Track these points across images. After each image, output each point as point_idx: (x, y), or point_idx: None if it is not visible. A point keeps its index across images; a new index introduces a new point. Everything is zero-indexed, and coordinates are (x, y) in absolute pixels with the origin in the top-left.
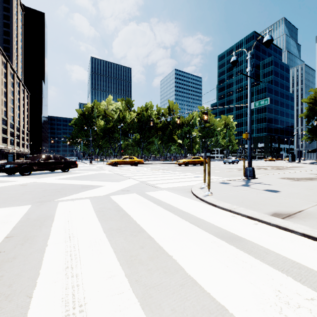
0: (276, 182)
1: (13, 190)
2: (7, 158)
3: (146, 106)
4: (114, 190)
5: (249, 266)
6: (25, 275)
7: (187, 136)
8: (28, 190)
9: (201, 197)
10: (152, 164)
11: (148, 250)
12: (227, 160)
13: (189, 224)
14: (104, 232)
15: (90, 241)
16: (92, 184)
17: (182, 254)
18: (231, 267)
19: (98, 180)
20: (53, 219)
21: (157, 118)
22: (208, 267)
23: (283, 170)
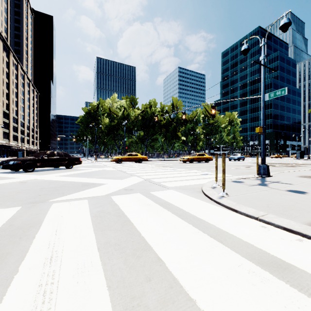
0: (296, 180)
1: (10, 188)
2: (17, 155)
3: (150, 104)
4: (116, 189)
5: None
6: None
7: (191, 133)
8: (25, 188)
9: (216, 200)
10: (156, 161)
11: (158, 285)
12: (233, 157)
13: (209, 238)
14: (98, 249)
15: (77, 266)
16: (94, 182)
17: (209, 297)
18: None
19: (100, 177)
20: (39, 227)
21: (161, 115)
22: None
23: (295, 167)
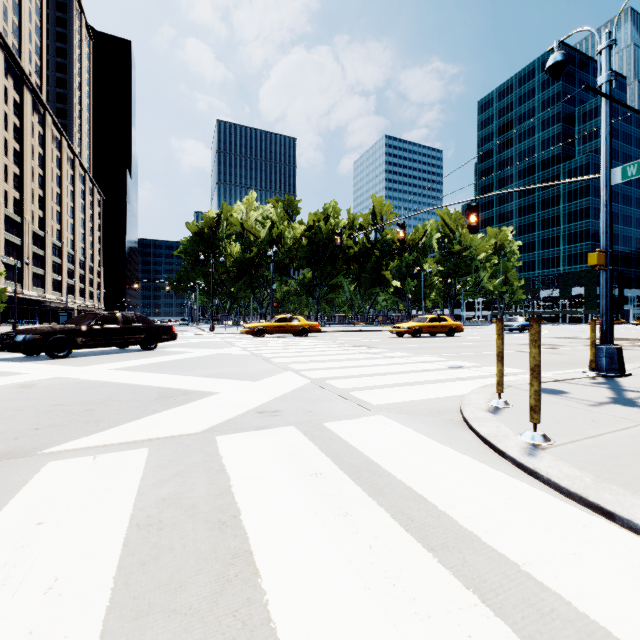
0: None
1: None
2: (58, 319)
3: (326, 212)
4: (235, 413)
5: None
6: None
7: (415, 272)
8: (18, 404)
9: (523, 460)
10: (339, 333)
11: None
12: (507, 323)
13: None
14: None
15: None
16: (189, 387)
17: None
18: None
19: (208, 374)
20: None
21: (348, 235)
22: None
23: None
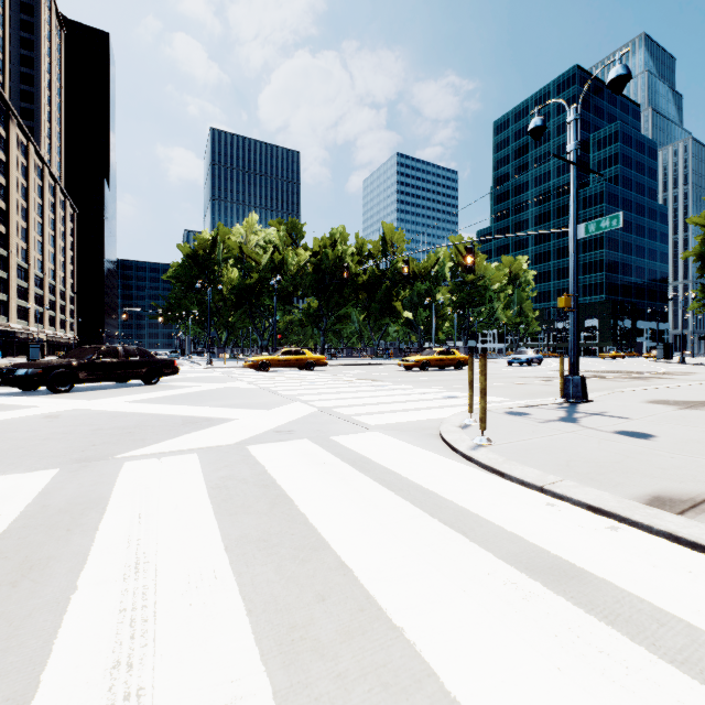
0: (639, 411)
1: (26, 429)
2: (28, 352)
3: (333, 237)
4: (257, 432)
5: (620, 668)
6: (0, 687)
7: (426, 303)
8: (60, 429)
9: (466, 452)
10: (347, 367)
11: (339, 607)
12: (516, 357)
13: (441, 526)
14: (226, 549)
15: (187, 578)
16: (209, 415)
17: (428, 623)
18: (570, 673)
19: (222, 405)
20: (103, 509)
21: (357, 262)
22: (504, 670)
23: (648, 380)
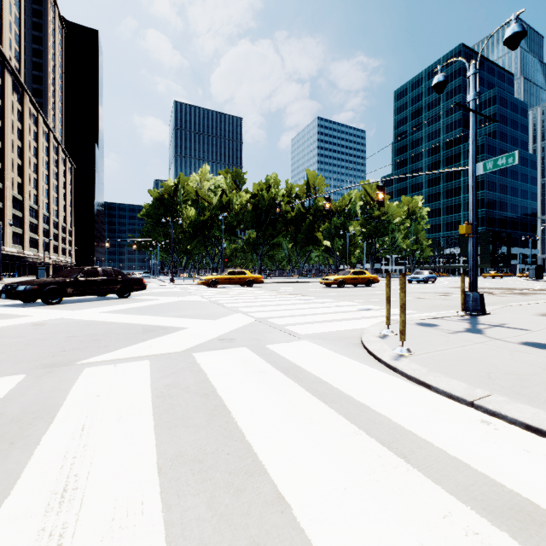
0: (536, 323)
1: (14, 336)
2: (36, 272)
3: (268, 182)
4: (203, 340)
5: None
6: None
7: (341, 233)
8: (41, 336)
9: (390, 362)
10: (279, 284)
11: None
12: (415, 276)
13: (379, 447)
14: (160, 472)
15: (112, 514)
16: (165, 324)
17: None
18: None
19: (177, 315)
20: (52, 419)
21: (286, 202)
22: None
23: (529, 295)
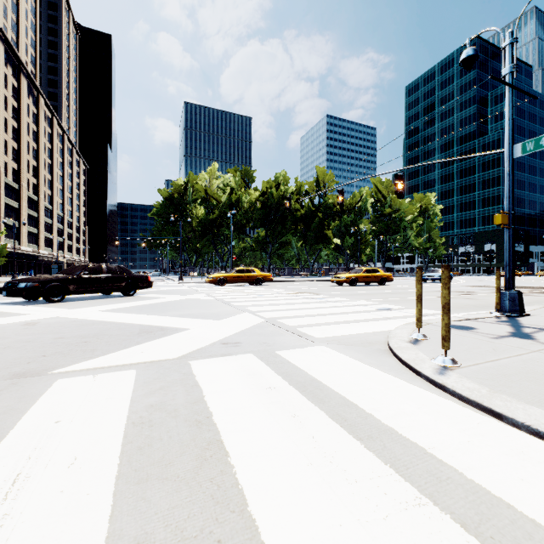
0: None
1: None
2: (50, 271)
3: (277, 180)
4: (203, 344)
5: None
6: None
7: (352, 231)
8: (26, 337)
9: (435, 378)
10: (288, 282)
11: None
12: (430, 274)
13: (464, 537)
14: None
15: None
16: (164, 324)
17: None
18: None
19: (180, 315)
20: None
21: (296, 200)
22: None
23: None
